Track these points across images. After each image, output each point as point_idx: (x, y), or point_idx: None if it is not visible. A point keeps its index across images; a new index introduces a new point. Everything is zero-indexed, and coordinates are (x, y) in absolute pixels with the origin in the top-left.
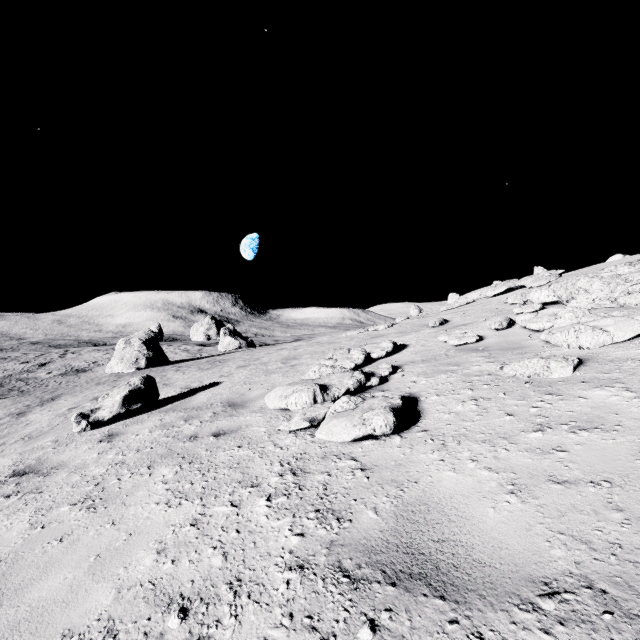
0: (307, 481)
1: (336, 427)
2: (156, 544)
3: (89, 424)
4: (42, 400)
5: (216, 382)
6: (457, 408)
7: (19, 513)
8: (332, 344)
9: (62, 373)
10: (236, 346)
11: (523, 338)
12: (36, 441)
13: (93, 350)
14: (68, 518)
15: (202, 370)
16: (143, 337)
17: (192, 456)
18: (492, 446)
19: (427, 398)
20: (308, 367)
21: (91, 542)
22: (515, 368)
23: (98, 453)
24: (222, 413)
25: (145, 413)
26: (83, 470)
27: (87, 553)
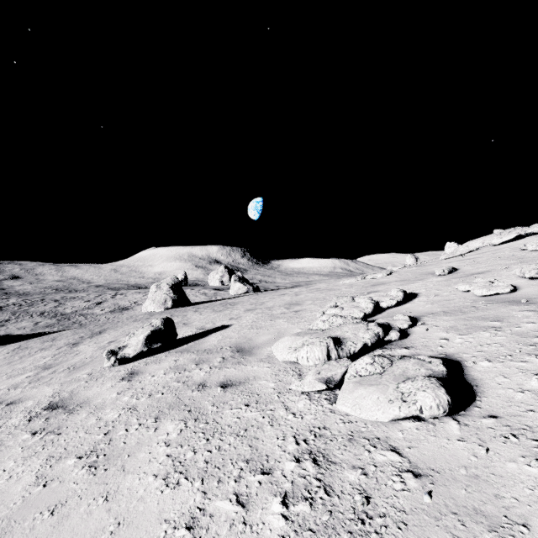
0: (334, 479)
1: (364, 399)
2: None
3: (117, 360)
4: (93, 333)
5: (226, 324)
6: (532, 384)
7: (34, 458)
8: (332, 291)
9: (111, 310)
10: (244, 291)
11: None
12: (77, 372)
13: (135, 292)
14: (69, 477)
15: (215, 312)
16: (170, 282)
17: (198, 411)
18: None
19: (474, 363)
20: (312, 313)
21: (78, 525)
22: None
23: (117, 393)
24: (230, 359)
25: (164, 352)
26: (100, 412)
27: None
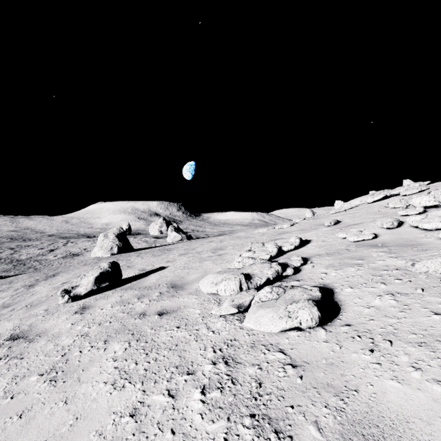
0: (239, 374)
1: (263, 318)
2: (96, 436)
3: (70, 298)
4: (47, 276)
5: (164, 266)
6: (375, 302)
7: (0, 378)
8: (248, 238)
9: (63, 256)
10: (179, 239)
11: (417, 236)
12: (34, 309)
13: (85, 240)
14: (33, 390)
15: (155, 256)
16: (116, 232)
17: (139, 333)
18: (432, 351)
19: (341, 290)
20: (232, 256)
21: (43, 423)
22: (428, 265)
23: (71, 324)
24: (166, 293)
25: (111, 290)
26: (57, 339)
27: (36, 437)
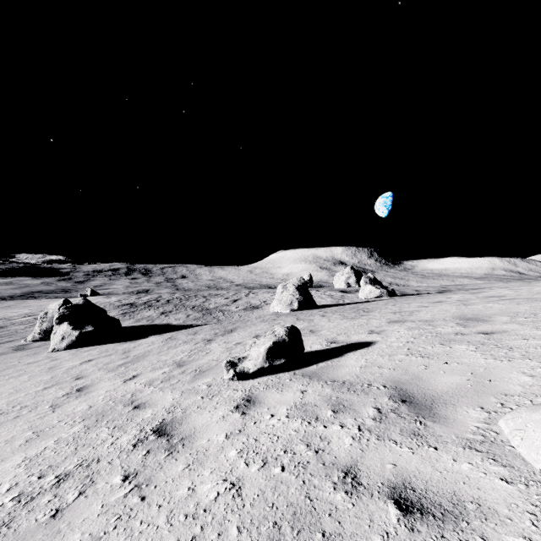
0: None
1: None
2: None
3: (235, 374)
4: (225, 330)
5: (366, 340)
6: None
7: None
8: (540, 302)
9: (244, 308)
10: (376, 294)
11: None
12: (200, 378)
13: (265, 292)
14: None
15: (347, 319)
16: (296, 283)
17: None
18: None
19: None
20: (529, 342)
21: None
22: None
23: (225, 434)
24: (393, 417)
25: (288, 371)
26: (197, 471)
27: None
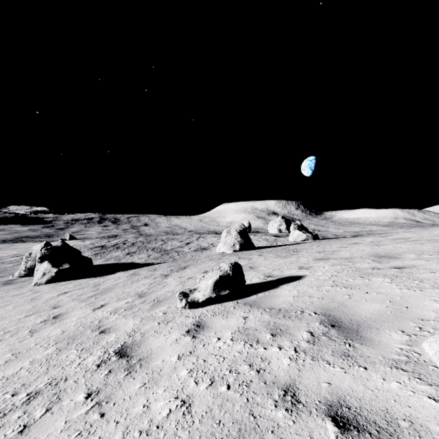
0: None
1: None
2: None
3: (187, 303)
4: (179, 267)
5: (297, 274)
6: None
7: None
8: None
9: (195, 249)
10: (303, 238)
11: None
12: (157, 307)
13: (212, 236)
14: None
15: (280, 257)
16: (237, 229)
17: None
18: None
19: None
20: (436, 275)
21: None
22: None
23: (178, 356)
24: (325, 340)
25: (232, 300)
26: (152, 389)
27: None
